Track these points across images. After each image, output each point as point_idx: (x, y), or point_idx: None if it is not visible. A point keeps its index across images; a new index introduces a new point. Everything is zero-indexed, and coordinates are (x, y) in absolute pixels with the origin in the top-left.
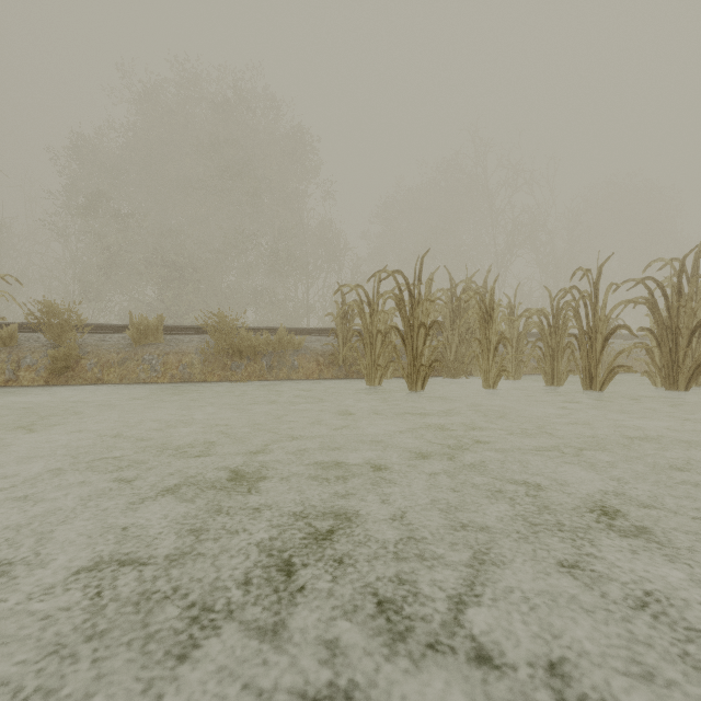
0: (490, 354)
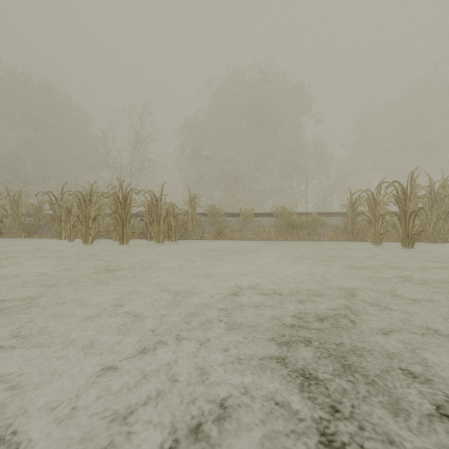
0: None
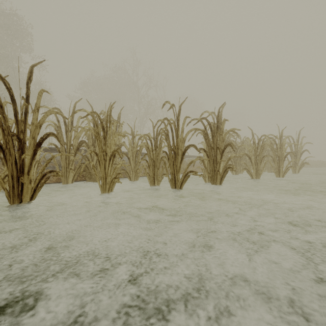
0: (106, 164)
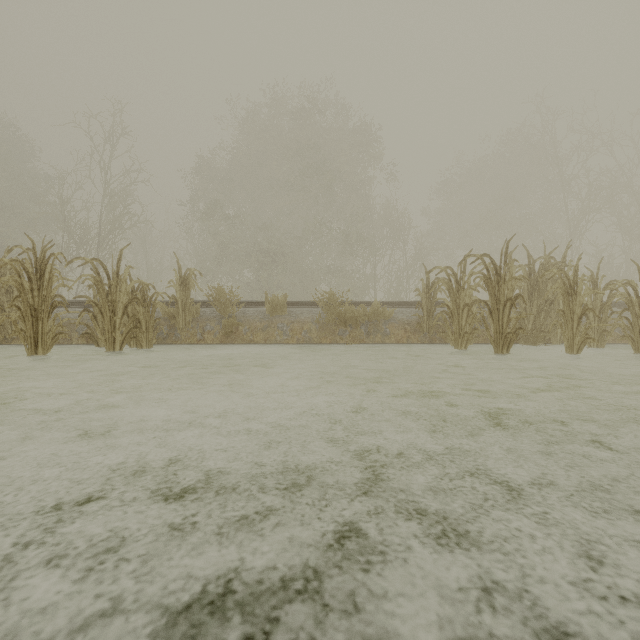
0: (573, 323)
